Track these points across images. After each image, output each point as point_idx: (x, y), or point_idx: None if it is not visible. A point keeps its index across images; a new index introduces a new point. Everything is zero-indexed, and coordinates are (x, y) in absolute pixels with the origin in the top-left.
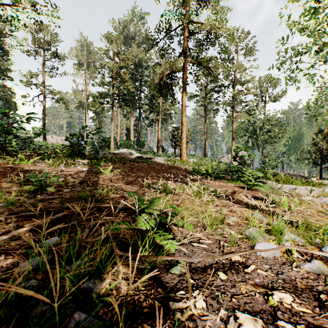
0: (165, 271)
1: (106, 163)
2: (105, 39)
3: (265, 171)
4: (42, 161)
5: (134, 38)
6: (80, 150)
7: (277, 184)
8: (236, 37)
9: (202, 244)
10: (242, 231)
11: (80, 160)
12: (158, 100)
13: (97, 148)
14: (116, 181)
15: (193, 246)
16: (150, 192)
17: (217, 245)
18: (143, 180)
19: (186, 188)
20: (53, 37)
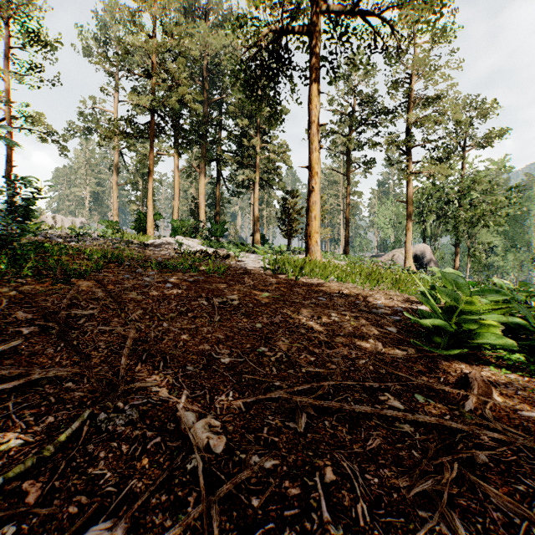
0: None
1: None
2: None
3: None
4: None
5: (205, 14)
6: None
7: None
8: None
9: None
10: None
11: None
12: (254, 140)
13: None
14: None
15: None
16: None
17: None
18: None
19: None
20: None
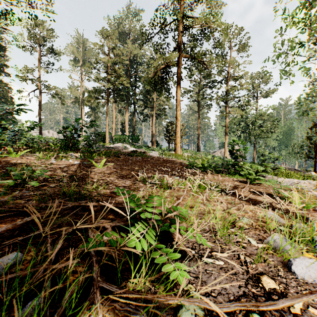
0: (171, 315)
1: (100, 156)
2: (100, 34)
3: (264, 165)
4: (32, 154)
5: (129, 35)
6: (74, 144)
7: (278, 178)
8: (229, 34)
9: (217, 260)
10: (261, 238)
11: (73, 154)
12: (152, 96)
13: (90, 142)
14: (108, 175)
15: (206, 263)
16: (145, 187)
17: (236, 260)
18: (138, 174)
19: (189, 184)
20: (48, 32)
